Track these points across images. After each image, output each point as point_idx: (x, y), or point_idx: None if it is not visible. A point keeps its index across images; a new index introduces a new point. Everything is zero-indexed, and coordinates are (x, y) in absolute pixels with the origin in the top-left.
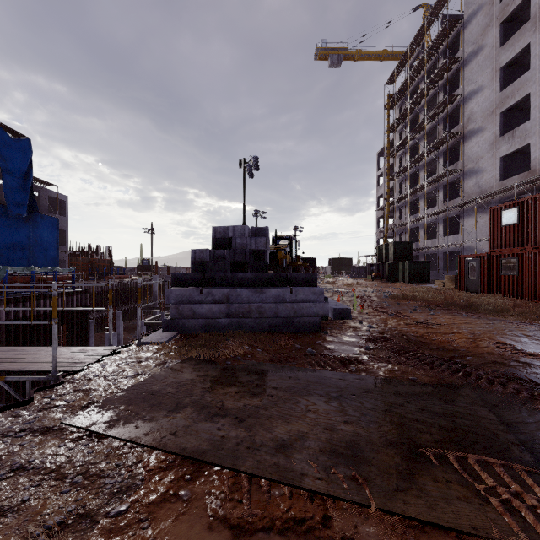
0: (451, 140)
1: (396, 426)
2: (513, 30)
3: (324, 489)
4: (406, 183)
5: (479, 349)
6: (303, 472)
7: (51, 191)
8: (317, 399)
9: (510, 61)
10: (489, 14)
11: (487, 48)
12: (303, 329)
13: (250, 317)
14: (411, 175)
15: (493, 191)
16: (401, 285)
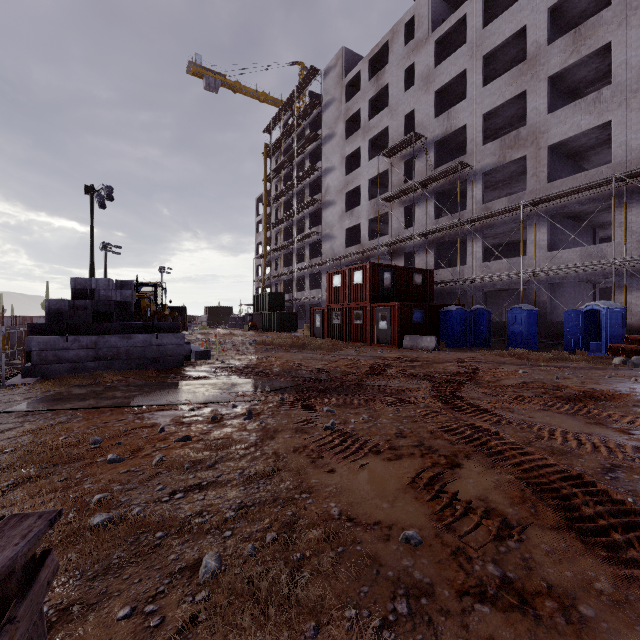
0: (315, 205)
1: (211, 390)
2: (354, 129)
3: (173, 403)
4: (281, 235)
5: (283, 367)
6: (164, 402)
7: None
8: (174, 389)
9: (351, 154)
10: (339, 110)
11: (338, 136)
12: (168, 366)
13: (118, 359)
14: (286, 228)
15: (339, 256)
16: (272, 334)
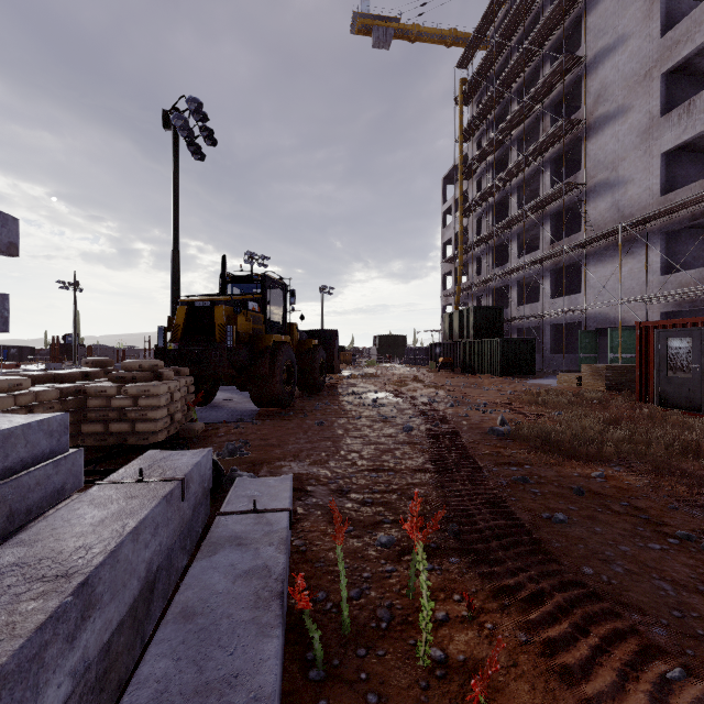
0: (566, 137)
1: None
2: None
3: None
4: (487, 218)
5: None
6: None
7: None
8: None
9: None
10: None
11: None
12: None
13: None
14: (495, 205)
15: (656, 210)
16: (492, 381)
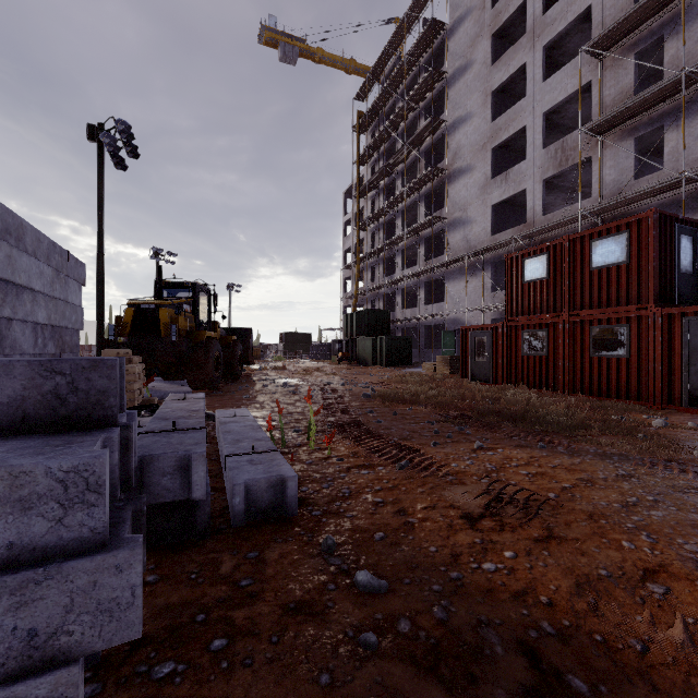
0: (435, 180)
1: None
2: (503, 50)
3: None
4: (380, 234)
5: None
6: None
7: None
8: None
9: (503, 84)
10: (480, 22)
11: (477, 65)
12: None
13: None
14: (386, 223)
15: (486, 246)
16: (378, 370)
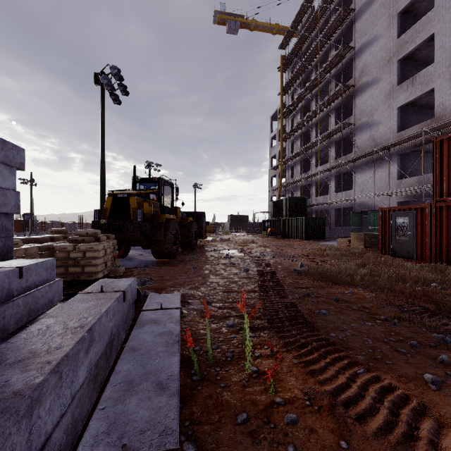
0: (344, 95)
1: None
2: None
3: None
4: (298, 142)
5: None
6: None
7: None
8: None
9: (409, 4)
10: None
11: None
12: None
13: None
14: (302, 134)
15: (394, 141)
16: (299, 243)
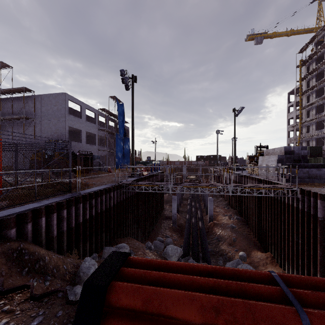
0: None
1: None
2: None
3: None
4: (312, 111)
5: None
6: None
7: (125, 126)
8: None
9: None
10: None
11: None
12: None
13: (316, 178)
14: (316, 106)
15: None
16: None
